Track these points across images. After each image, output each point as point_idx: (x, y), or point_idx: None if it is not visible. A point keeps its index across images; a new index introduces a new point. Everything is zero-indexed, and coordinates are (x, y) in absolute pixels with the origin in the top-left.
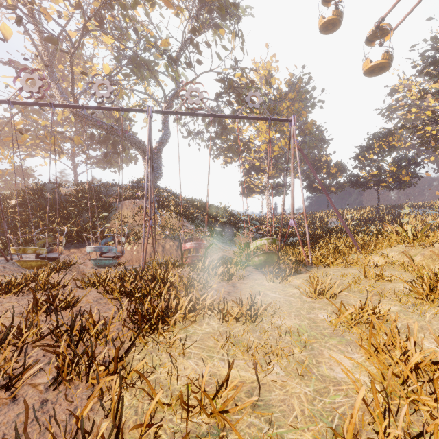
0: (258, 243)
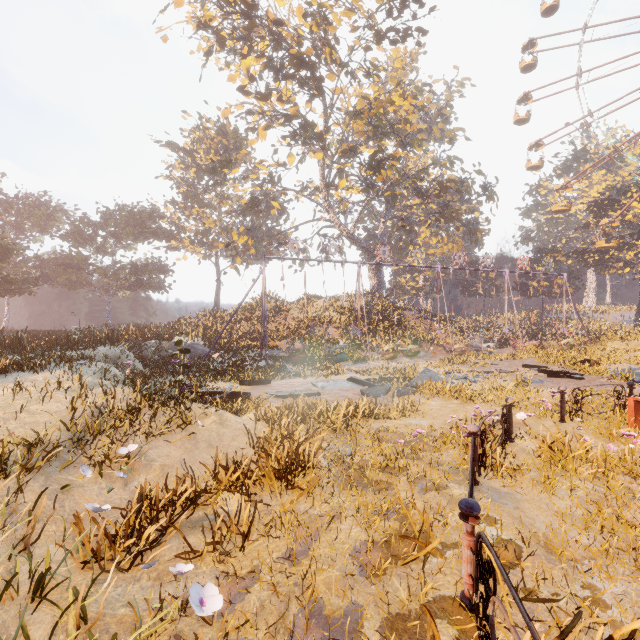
0: (568, 340)
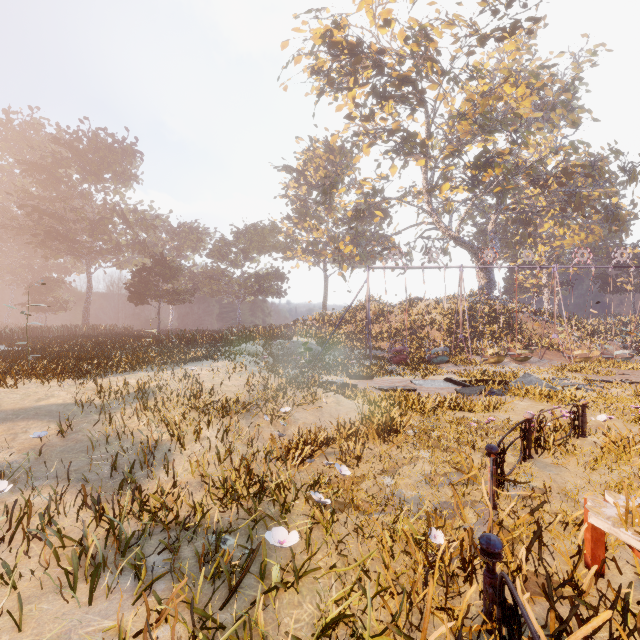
0: None
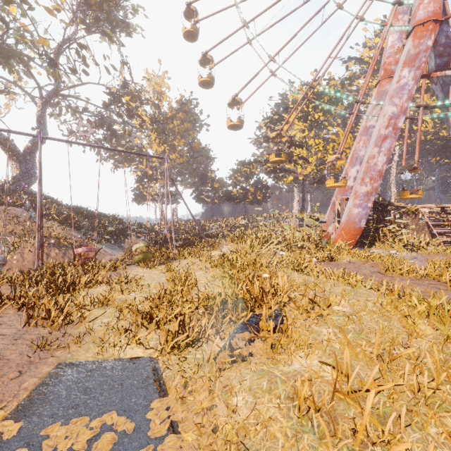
0: (138, 246)
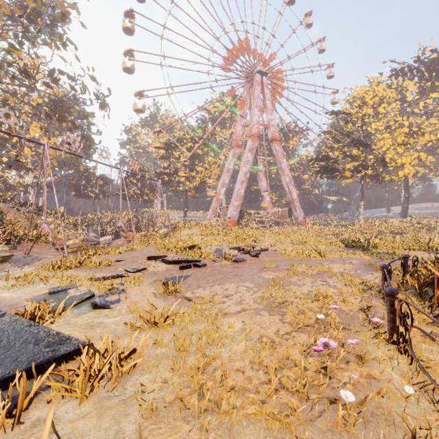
0: (165, 230)
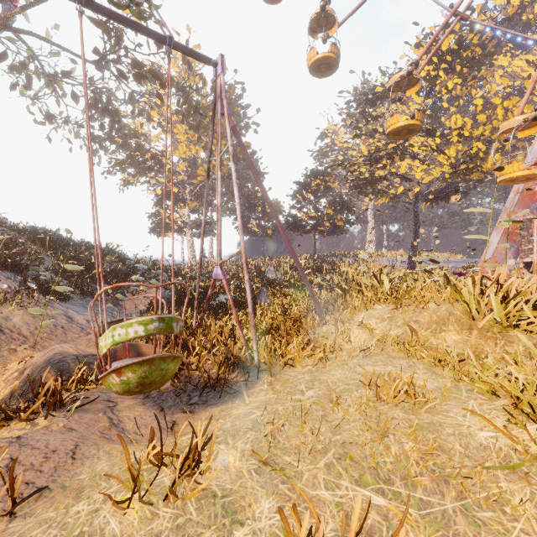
0: (120, 336)
